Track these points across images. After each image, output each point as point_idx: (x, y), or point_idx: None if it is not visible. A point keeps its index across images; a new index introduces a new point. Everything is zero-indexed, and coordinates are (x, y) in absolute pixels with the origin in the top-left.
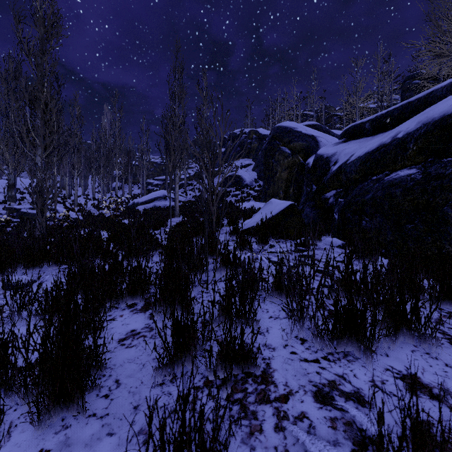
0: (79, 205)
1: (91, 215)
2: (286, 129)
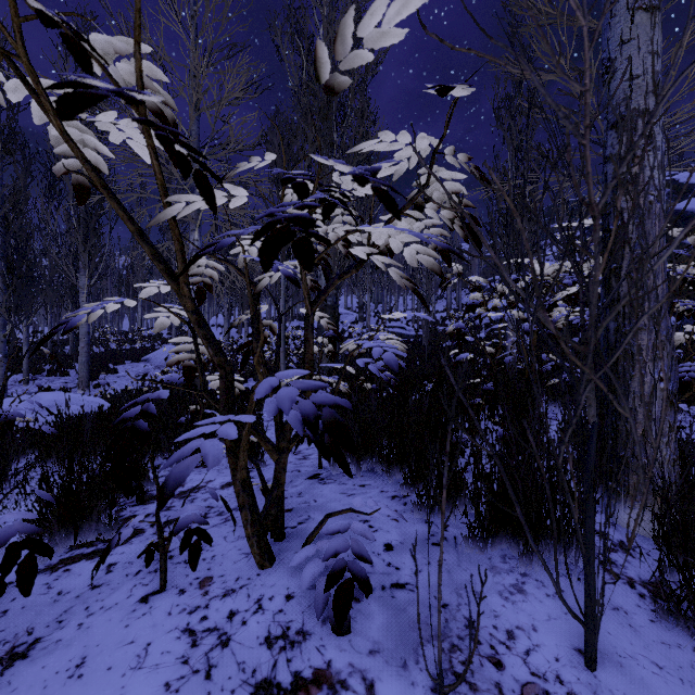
0: (414, 322)
1: (434, 332)
2: (684, 214)
